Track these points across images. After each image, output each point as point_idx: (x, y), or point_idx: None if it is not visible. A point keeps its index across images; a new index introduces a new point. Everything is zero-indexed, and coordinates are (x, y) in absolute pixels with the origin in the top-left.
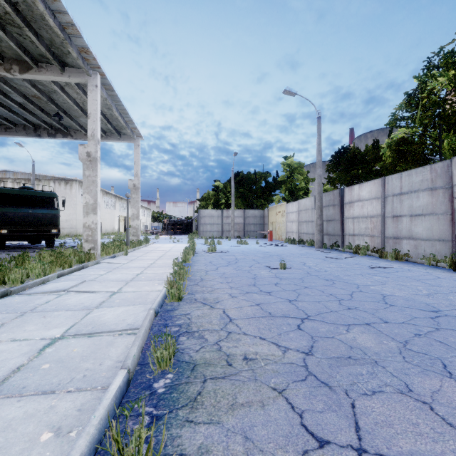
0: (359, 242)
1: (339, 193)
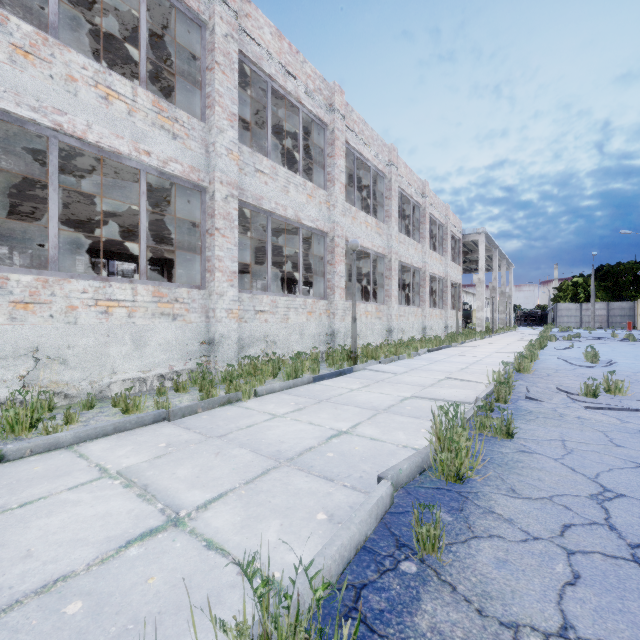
0: None
1: None
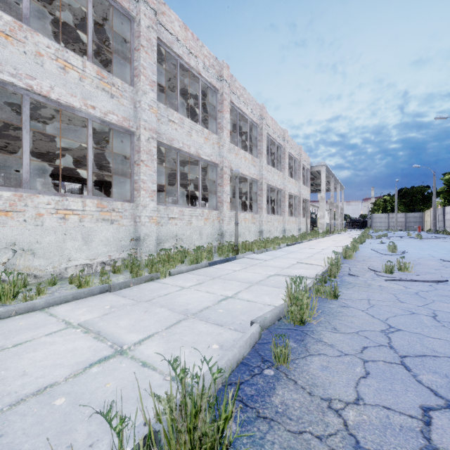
0: (447, 230)
1: (442, 209)
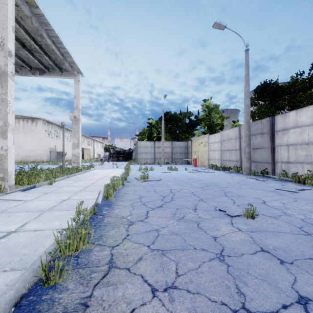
0: (296, 170)
1: (270, 121)
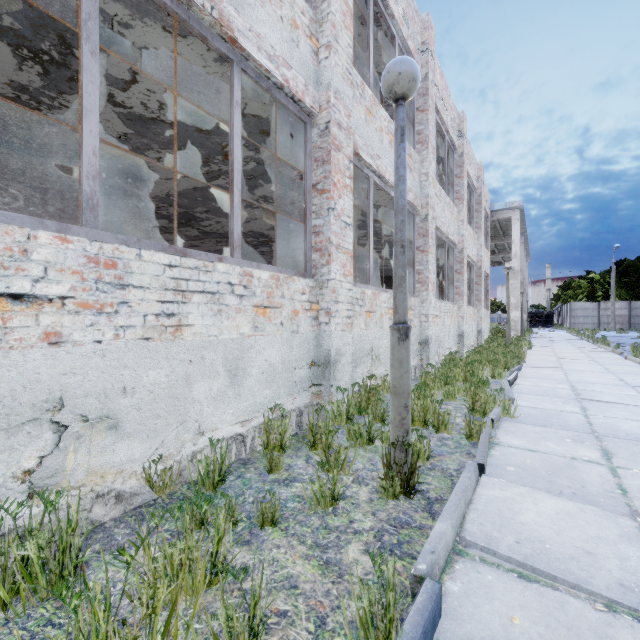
0: None
1: None
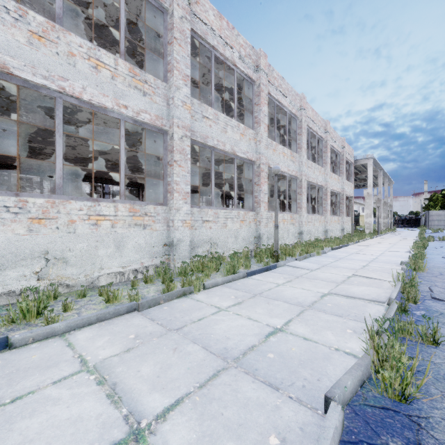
0: None
1: None
